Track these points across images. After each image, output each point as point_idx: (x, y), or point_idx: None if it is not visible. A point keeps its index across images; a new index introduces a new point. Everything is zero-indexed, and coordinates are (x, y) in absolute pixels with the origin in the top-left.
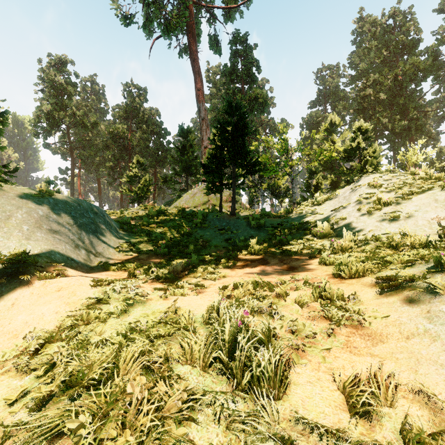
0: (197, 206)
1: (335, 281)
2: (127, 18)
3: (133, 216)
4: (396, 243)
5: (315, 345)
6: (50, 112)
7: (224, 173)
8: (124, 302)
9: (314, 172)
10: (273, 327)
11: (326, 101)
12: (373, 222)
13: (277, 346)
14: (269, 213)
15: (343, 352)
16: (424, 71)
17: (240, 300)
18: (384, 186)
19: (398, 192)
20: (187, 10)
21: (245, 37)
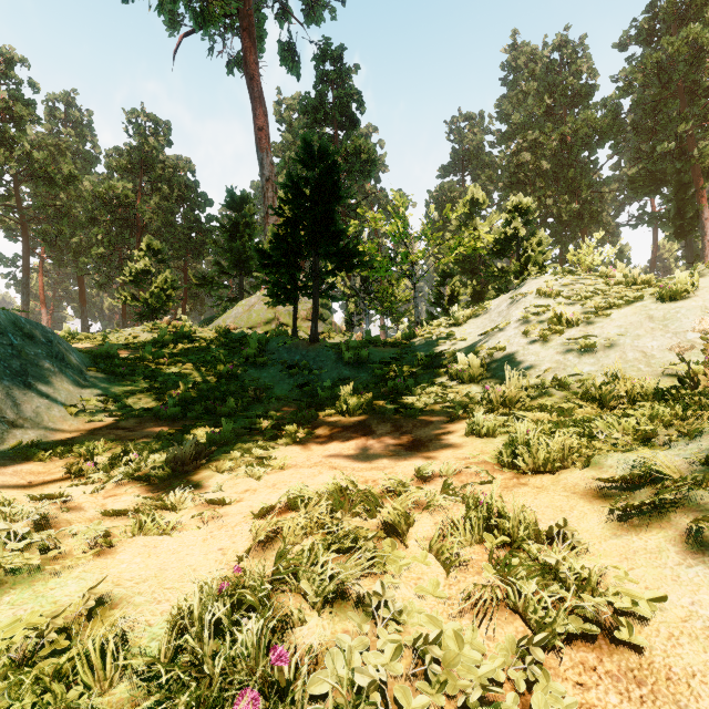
0: (254, 326)
1: (507, 481)
2: None
3: (128, 343)
4: (602, 394)
5: None
6: None
7: (297, 267)
8: None
9: (448, 274)
10: (369, 690)
11: (464, 169)
12: (552, 355)
13: None
14: (377, 339)
15: None
16: (601, 133)
17: (295, 547)
18: (562, 295)
19: (586, 305)
20: None
21: (339, 52)
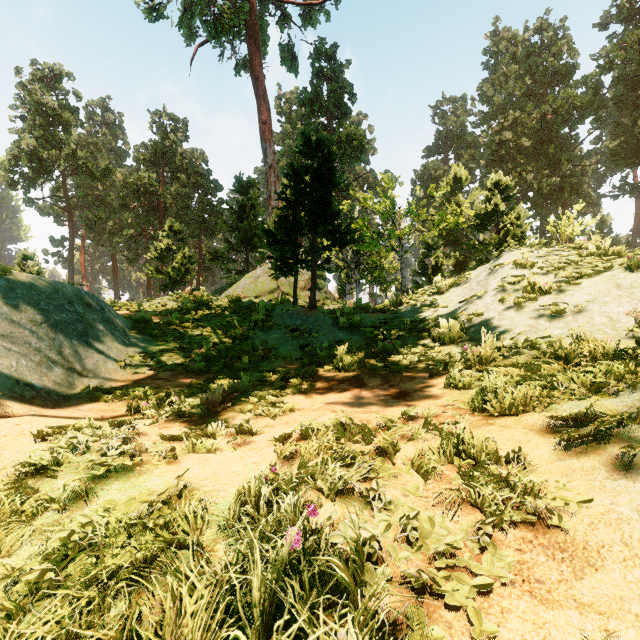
0: (260, 295)
1: (477, 421)
2: (154, 9)
3: (158, 310)
4: (567, 353)
5: (457, 579)
6: (35, 151)
7: (298, 244)
8: (88, 471)
9: (432, 246)
10: (370, 539)
11: (448, 148)
12: (525, 320)
13: (378, 587)
14: (367, 306)
15: (517, 596)
16: (581, 110)
17: (310, 462)
18: (537, 266)
19: (559, 275)
20: (246, 3)
21: (332, 50)
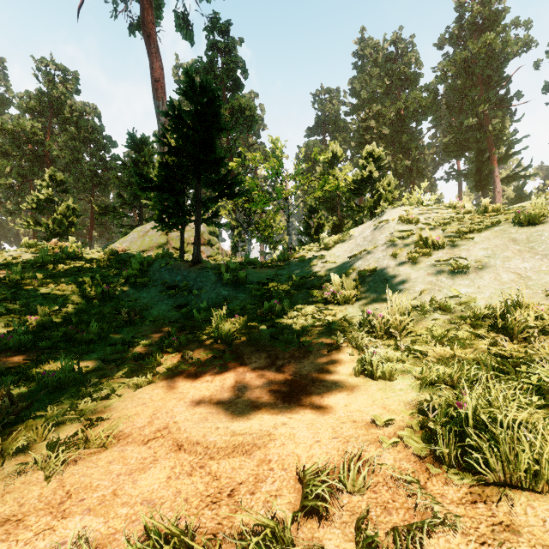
0: (147, 249)
1: (471, 512)
2: None
3: (6, 264)
4: (506, 321)
5: None
6: None
7: (179, 192)
8: None
9: (315, 209)
10: None
11: (325, 131)
12: (424, 276)
13: None
14: (255, 261)
15: None
16: (425, 109)
17: None
18: (421, 222)
19: (445, 230)
20: None
21: (226, 26)
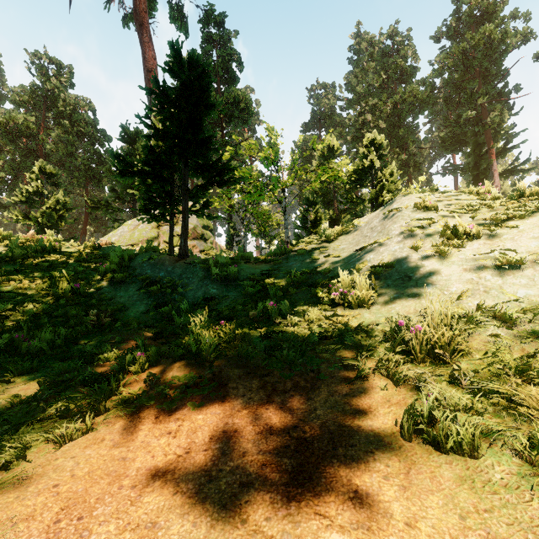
0: (136, 243)
1: None
2: None
3: None
4: None
5: None
6: None
7: (163, 177)
8: None
9: (312, 202)
10: None
11: (321, 126)
12: (459, 273)
13: None
14: (249, 256)
15: None
16: (422, 103)
17: None
18: (441, 209)
19: (475, 217)
20: None
21: (221, 18)
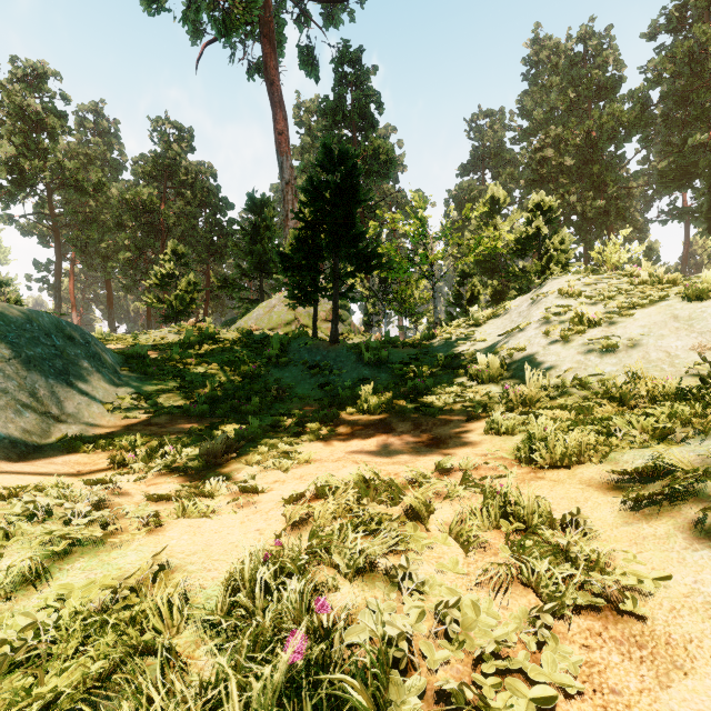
0: (275, 327)
1: (524, 475)
2: (154, 1)
3: (157, 344)
4: (622, 393)
5: (509, 690)
6: (14, 161)
7: (318, 269)
8: (46, 545)
9: (468, 274)
10: (397, 639)
11: (484, 167)
12: (573, 355)
13: (408, 708)
14: (396, 340)
15: None
16: (628, 127)
17: (326, 529)
18: (584, 295)
19: (609, 305)
20: None
21: (357, 54)
